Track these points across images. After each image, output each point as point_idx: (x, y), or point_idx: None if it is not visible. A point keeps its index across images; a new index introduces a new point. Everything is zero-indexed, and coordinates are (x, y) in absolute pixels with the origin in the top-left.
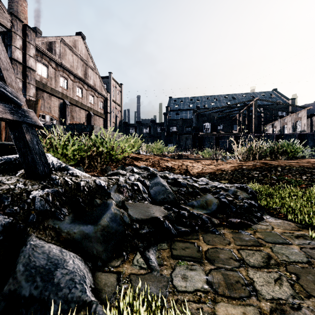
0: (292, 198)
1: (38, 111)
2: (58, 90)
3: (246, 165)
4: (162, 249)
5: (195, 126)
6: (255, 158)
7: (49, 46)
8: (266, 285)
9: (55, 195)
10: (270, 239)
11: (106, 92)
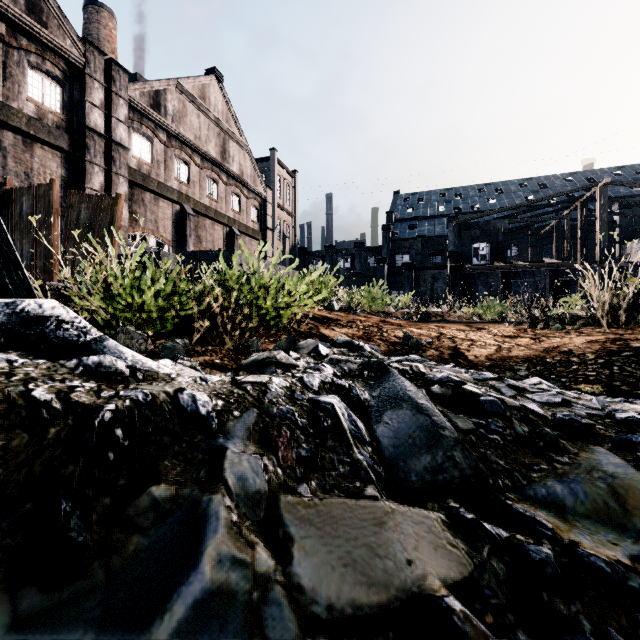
0: None
1: (118, 221)
2: (172, 186)
3: (639, 339)
4: None
5: (453, 250)
6: None
7: (155, 98)
8: None
9: None
10: None
11: (264, 187)
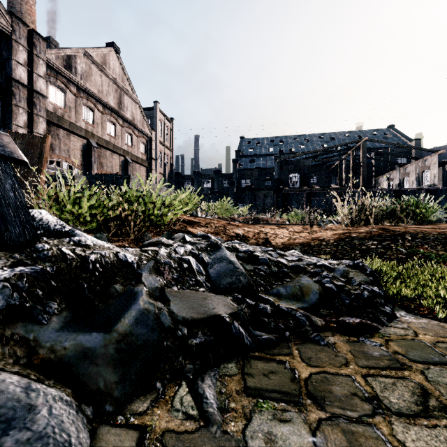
0: (437, 282)
1: (46, 153)
2: (81, 125)
3: (356, 232)
4: (228, 375)
5: (277, 178)
6: (369, 222)
7: (68, 61)
8: None
9: (36, 277)
10: (418, 355)
11: (150, 129)
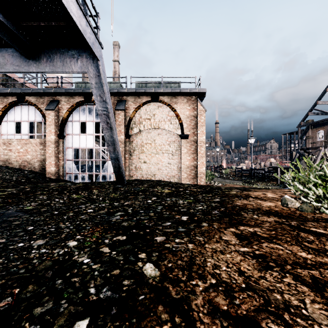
0: None
1: None
2: None
3: None
4: None
5: None
6: None
7: None
8: (275, 188)
9: None
10: None
11: None
